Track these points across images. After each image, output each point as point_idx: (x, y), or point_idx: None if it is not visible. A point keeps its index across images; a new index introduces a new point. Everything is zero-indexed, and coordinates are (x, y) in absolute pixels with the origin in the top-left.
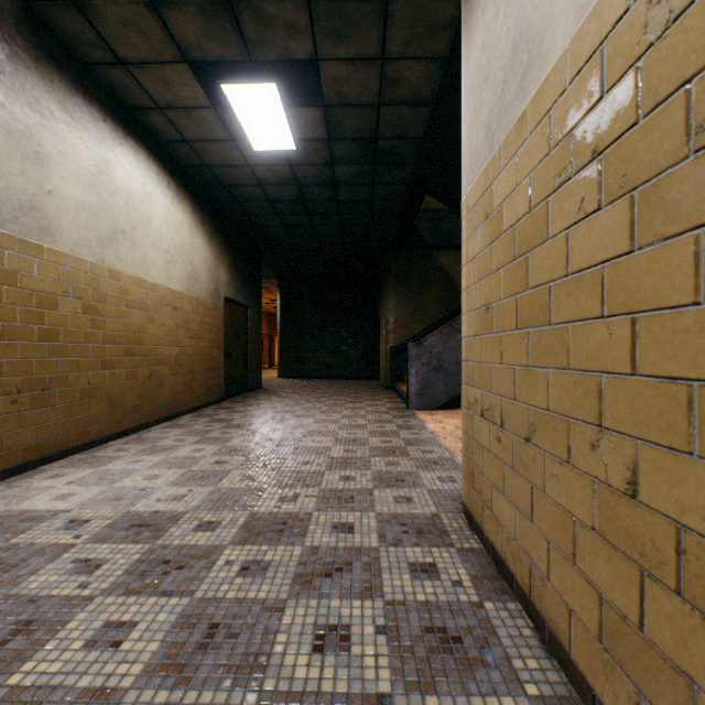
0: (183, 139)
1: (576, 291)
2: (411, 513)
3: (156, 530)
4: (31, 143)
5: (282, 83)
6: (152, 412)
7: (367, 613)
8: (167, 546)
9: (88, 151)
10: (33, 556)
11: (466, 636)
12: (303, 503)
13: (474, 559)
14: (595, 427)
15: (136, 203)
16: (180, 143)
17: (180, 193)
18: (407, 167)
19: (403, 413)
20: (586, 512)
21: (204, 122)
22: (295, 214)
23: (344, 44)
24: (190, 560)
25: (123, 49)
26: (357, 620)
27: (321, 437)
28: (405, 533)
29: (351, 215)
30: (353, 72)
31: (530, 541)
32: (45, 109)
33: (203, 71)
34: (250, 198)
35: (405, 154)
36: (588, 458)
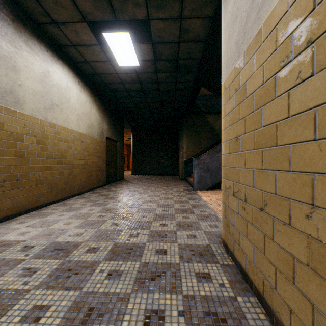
0: (85, 61)
1: (295, 125)
2: (196, 244)
3: (67, 252)
4: (10, 61)
5: (132, 32)
6: (71, 191)
7: (173, 302)
8: (71, 261)
9: (39, 65)
10: (3, 266)
11: (228, 318)
12: (141, 238)
13: (230, 270)
14: (309, 205)
15: (63, 91)
16: (84, 63)
17: (84, 87)
18: (192, 73)
19: (191, 192)
20: (302, 255)
21: (95, 52)
22: (139, 97)
23: (162, 11)
24: (82, 269)
25: (55, 15)
26: (168, 307)
27: (151, 203)
28: (193, 255)
29: (166, 97)
30: (166, 25)
31: (263, 265)
32: (17, 45)
33: (94, 27)
34: (118, 90)
35: (192, 67)
36: (304, 223)
